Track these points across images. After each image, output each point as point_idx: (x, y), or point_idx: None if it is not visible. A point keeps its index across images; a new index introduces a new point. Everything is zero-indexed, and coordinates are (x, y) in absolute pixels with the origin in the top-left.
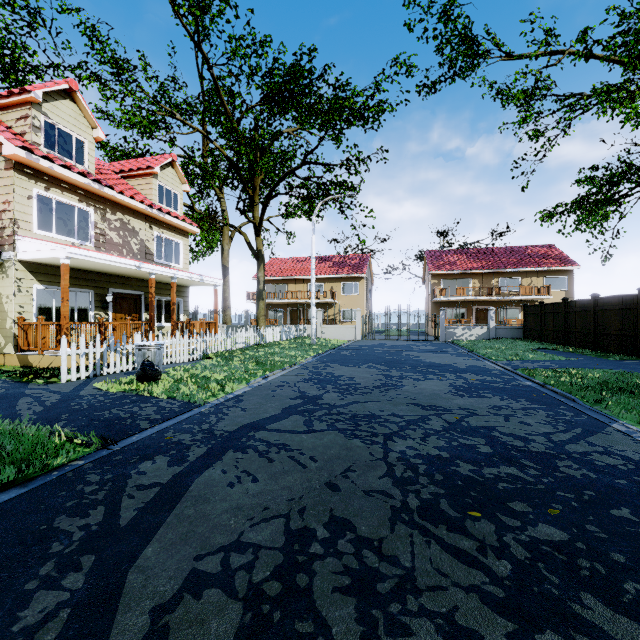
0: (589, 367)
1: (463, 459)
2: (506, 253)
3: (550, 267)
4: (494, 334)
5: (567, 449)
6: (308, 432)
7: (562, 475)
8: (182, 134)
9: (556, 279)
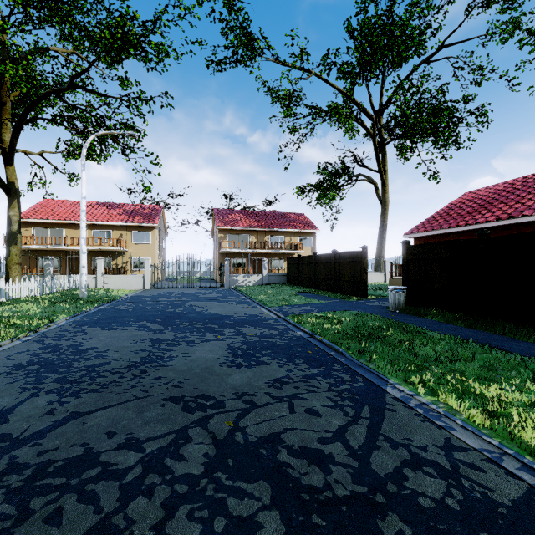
0: (338, 309)
1: None
2: (274, 216)
3: (302, 229)
4: (267, 280)
5: (376, 470)
6: None
7: None
8: None
9: (306, 238)
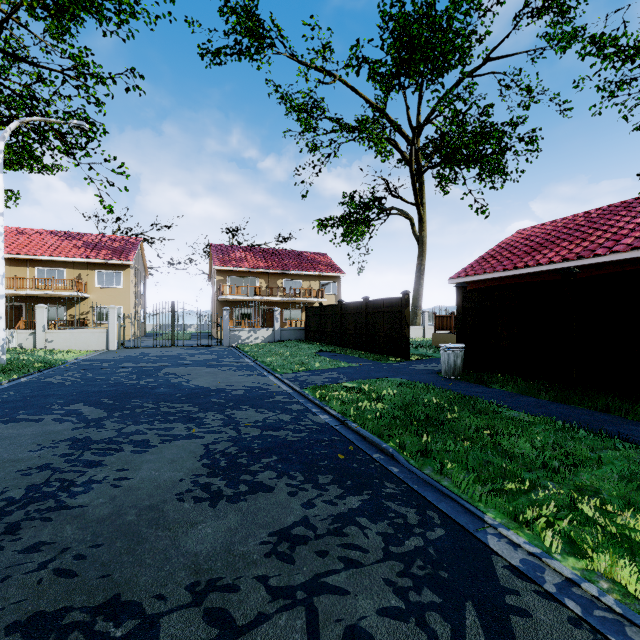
0: (374, 376)
1: None
2: (290, 256)
3: (325, 272)
4: (279, 336)
5: None
6: None
7: None
8: None
9: (329, 284)
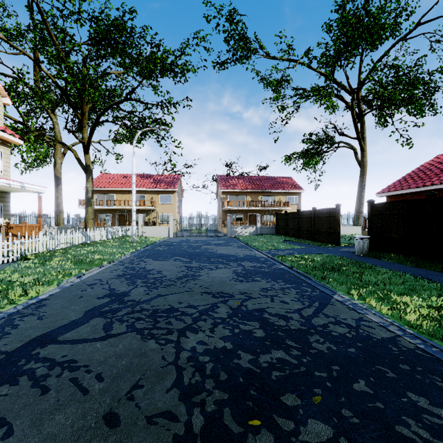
0: (313, 253)
1: (243, 348)
2: (266, 180)
3: (289, 190)
4: (260, 231)
5: (313, 323)
6: (104, 338)
7: (315, 352)
8: (6, 53)
9: (293, 197)
